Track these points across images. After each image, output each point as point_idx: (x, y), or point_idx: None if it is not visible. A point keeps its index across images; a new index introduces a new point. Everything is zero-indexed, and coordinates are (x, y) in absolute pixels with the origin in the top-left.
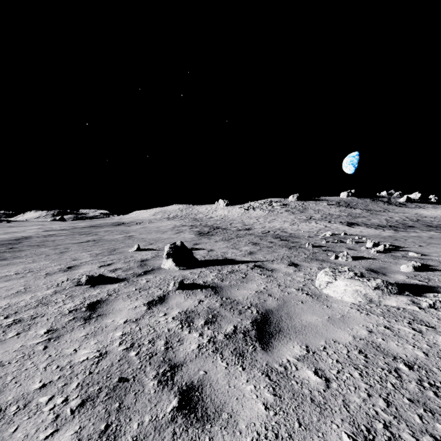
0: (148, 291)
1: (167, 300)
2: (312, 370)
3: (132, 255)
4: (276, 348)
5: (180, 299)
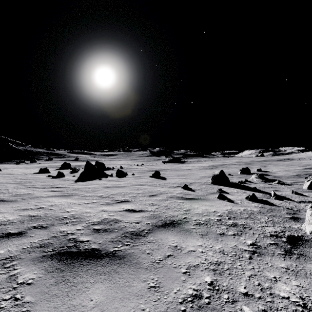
0: None
1: None
2: None
3: None
4: None
5: None
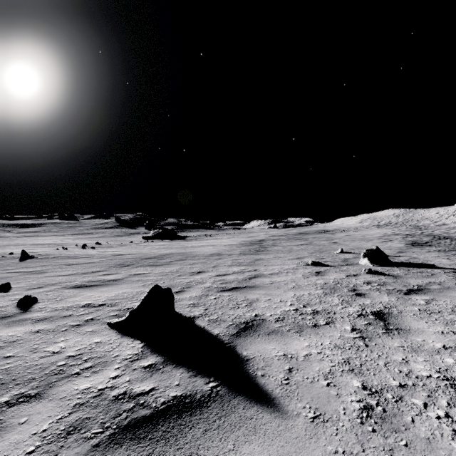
0: (347, 272)
1: (358, 276)
2: (425, 301)
3: (337, 255)
4: (413, 295)
5: (367, 277)
